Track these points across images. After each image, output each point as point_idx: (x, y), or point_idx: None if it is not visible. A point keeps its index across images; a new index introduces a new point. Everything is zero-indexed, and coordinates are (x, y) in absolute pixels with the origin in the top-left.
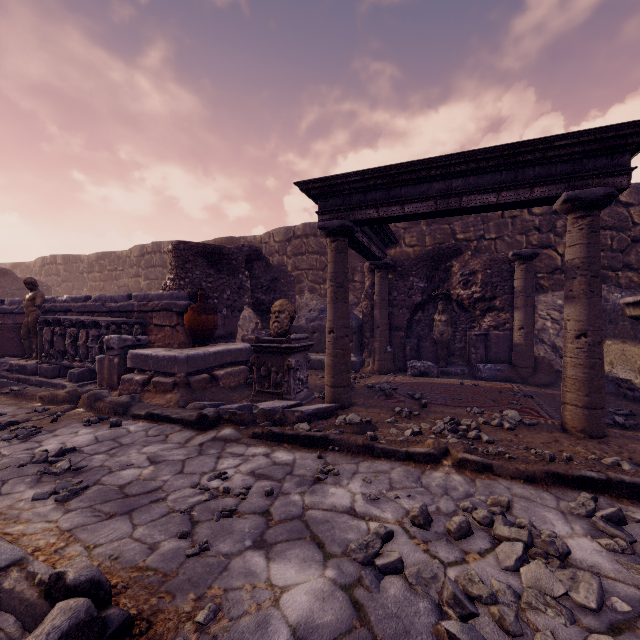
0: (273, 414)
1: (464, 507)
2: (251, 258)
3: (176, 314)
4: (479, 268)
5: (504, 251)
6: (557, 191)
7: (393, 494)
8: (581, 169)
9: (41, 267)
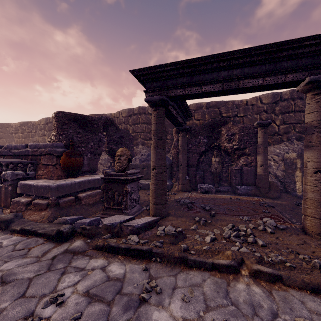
0: (113, 228)
1: None
2: (107, 124)
3: (55, 157)
4: (237, 131)
5: (248, 123)
6: (303, 76)
7: (210, 317)
8: (319, 62)
9: None
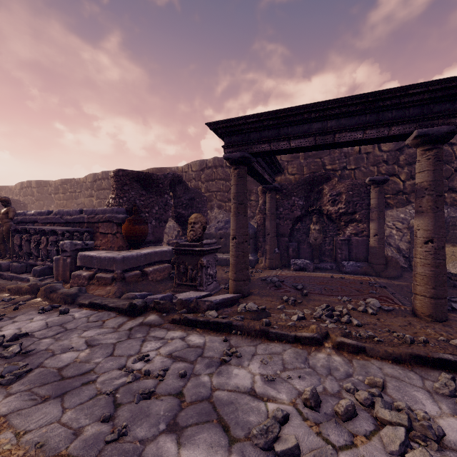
0: (188, 303)
1: (347, 388)
2: (174, 183)
3: (116, 224)
4: (343, 190)
5: (361, 178)
6: (410, 129)
7: (286, 375)
8: (429, 112)
9: (20, 190)
